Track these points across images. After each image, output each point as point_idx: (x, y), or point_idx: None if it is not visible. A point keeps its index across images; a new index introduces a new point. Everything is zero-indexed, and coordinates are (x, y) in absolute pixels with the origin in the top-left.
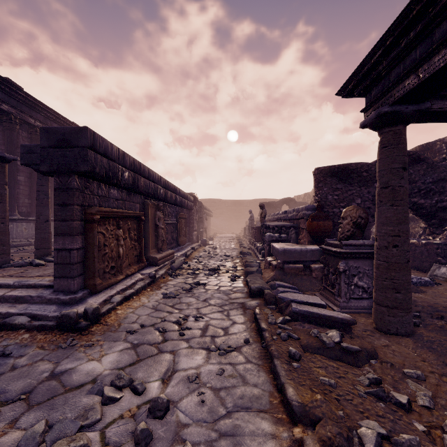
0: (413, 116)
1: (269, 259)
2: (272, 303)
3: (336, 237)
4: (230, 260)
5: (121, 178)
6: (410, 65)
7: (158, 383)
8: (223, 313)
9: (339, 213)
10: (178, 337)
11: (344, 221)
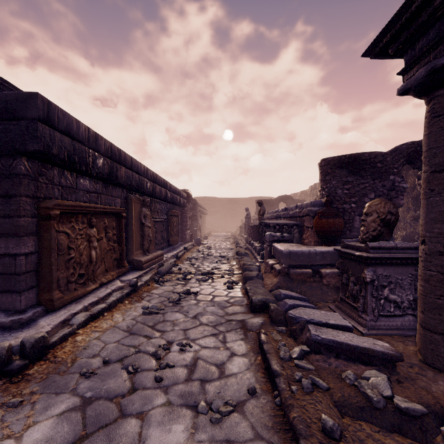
0: None
1: (271, 262)
2: (280, 322)
3: (346, 237)
4: (225, 261)
5: (93, 165)
6: None
7: None
8: (217, 337)
9: (350, 209)
10: (153, 383)
11: (369, 218)
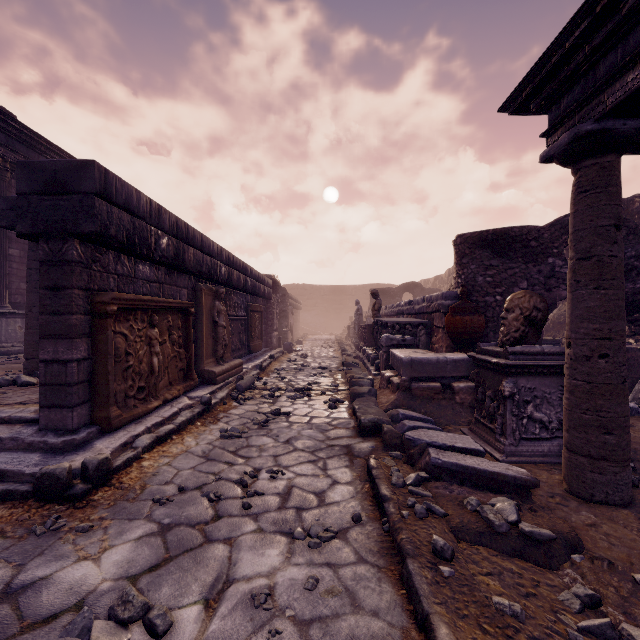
0: (633, 139)
1: (388, 374)
2: (395, 447)
3: (489, 341)
4: (327, 374)
5: (156, 247)
6: (636, 46)
7: (198, 608)
8: (316, 464)
9: (495, 303)
10: (240, 511)
11: (510, 315)
